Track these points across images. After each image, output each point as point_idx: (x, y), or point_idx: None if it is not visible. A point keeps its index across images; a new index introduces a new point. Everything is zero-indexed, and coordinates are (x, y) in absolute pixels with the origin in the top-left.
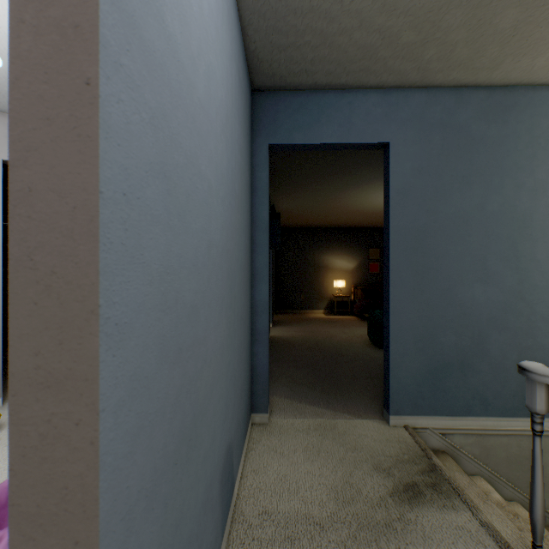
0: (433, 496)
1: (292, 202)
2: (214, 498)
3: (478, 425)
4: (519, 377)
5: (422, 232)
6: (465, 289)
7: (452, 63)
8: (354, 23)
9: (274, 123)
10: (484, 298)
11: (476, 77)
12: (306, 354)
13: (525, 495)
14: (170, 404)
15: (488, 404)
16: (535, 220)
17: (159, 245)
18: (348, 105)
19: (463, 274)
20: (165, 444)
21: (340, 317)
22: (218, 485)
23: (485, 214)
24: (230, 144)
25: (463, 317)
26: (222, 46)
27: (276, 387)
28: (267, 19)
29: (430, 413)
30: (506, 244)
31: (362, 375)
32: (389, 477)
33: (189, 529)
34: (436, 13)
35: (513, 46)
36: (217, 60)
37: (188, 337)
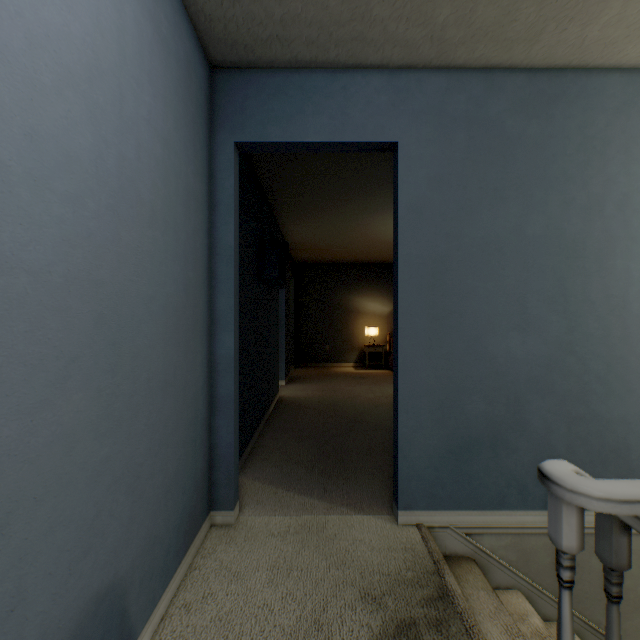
0: None
1: (307, 231)
2: None
3: (514, 522)
4: (568, 456)
5: (441, 262)
6: (498, 340)
7: (476, 31)
8: None
9: (241, 113)
10: (522, 351)
11: (511, 54)
12: (316, 421)
13: (576, 613)
14: None
15: (528, 493)
16: (589, 247)
17: None
18: (343, 91)
19: (495, 319)
20: None
21: (371, 372)
22: None
23: (523, 239)
24: (111, 116)
25: (495, 378)
26: None
27: (263, 468)
28: None
29: (451, 507)
30: (551, 280)
31: (379, 449)
32: (379, 611)
33: None
34: None
35: (555, 5)
36: None
37: None
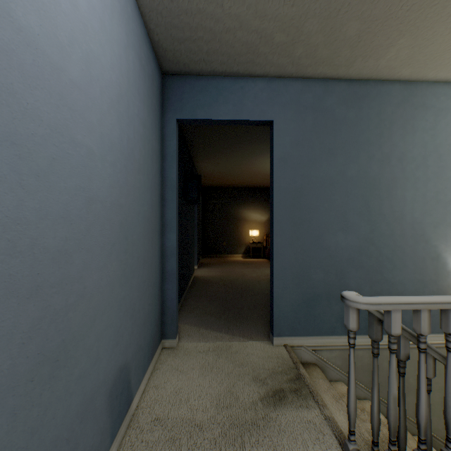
0: (294, 398)
1: (212, 166)
2: (97, 409)
3: (340, 342)
4: None
5: (298, 191)
6: (331, 236)
7: (317, 60)
8: (236, 24)
9: (180, 102)
10: (345, 243)
11: (338, 72)
12: (220, 290)
13: None
14: (21, 331)
15: None
16: (382, 183)
17: (4, 200)
18: (241, 90)
19: (329, 224)
20: (13, 365)
21: (254, 260)
22: (104, 398)
23: (345, 178)
24: (125, 118)
25: (329, 259)
26: (112, 37)
27: (189, 317)
28: (164, 16)
29: (304, 334)
30: (361, 202)
31: (261, 306)
32: (264, 385)
33: (54, 435)
34: (297, 20)
35: (360, 50)
36: (103, 48)
37: (53, 276)
